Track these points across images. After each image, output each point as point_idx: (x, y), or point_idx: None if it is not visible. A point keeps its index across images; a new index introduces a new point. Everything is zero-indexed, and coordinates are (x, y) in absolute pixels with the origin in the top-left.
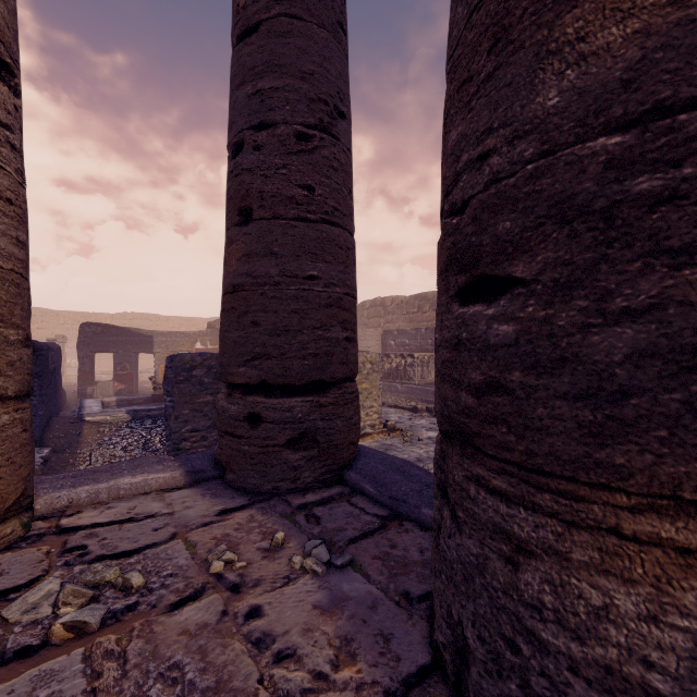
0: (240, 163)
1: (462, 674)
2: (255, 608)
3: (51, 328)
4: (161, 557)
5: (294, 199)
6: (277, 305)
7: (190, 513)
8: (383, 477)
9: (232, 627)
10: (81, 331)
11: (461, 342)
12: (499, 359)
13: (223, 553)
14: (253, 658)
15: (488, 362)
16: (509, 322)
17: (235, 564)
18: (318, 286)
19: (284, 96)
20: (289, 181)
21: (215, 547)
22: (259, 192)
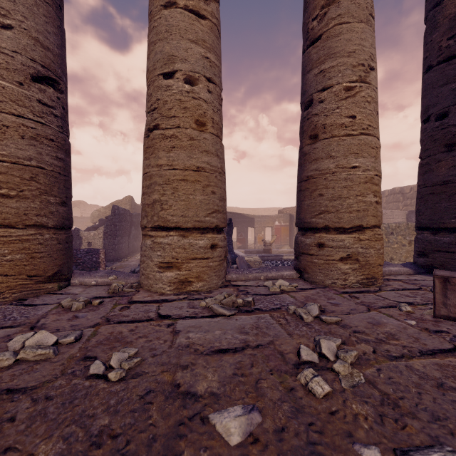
0: (446, 123)
1: None
2: None
3: None
4: None
5: None
6: None
7: None
8: None
9: None
10: None
11: None
12: None
13: None
14: None
15: None
16: None
17: None
18: None
19: None
20: None
21: None
22: None
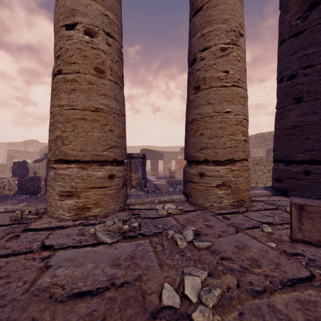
0: (294, 82)
1: None
2: None
3: None
4: None
5: None
6: (317, 131)
7: None
8: None
9: None
10: (141, 152)
11: None
12: None
13: None
14: None
15: None
16: None
17: None
18: None
19: (319, 54)
20: None
21: None
22: (307, 91)
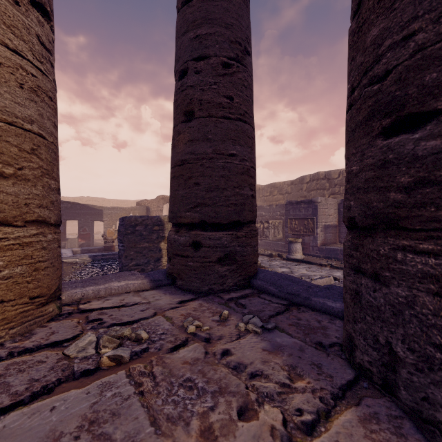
0: (185, 83)
1: (388, 378)
2: (225, 350)
3: None
4: (152, 324)
5: (221, 105)
6: (211, 172)
7: (160, 302)
8: (279, 282)
9: (215, 360)
10: None
11: (387, 161)
12: (427, 164)
13: (193, 321)
14: (236, 376)
15: (416, 168)
16: (436, 139)
17: (203, 327)
18: (236, 161)
19: (215, 38)
20: (218, 93)
21: (184, 319)
22: (199, 100)
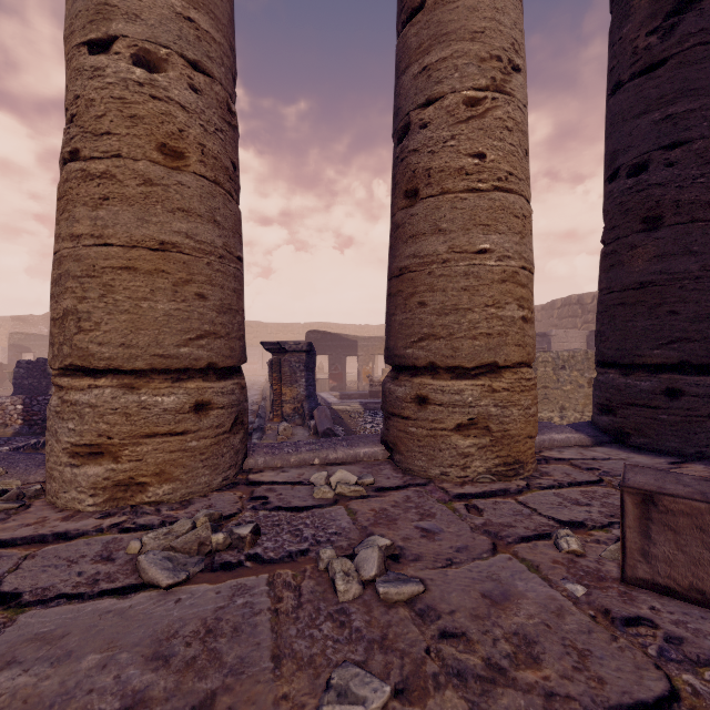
0: (644, 180)
1: None
2: None
3: (262, 337)
4: None
5: None
6: (697, 296)
7: (640, 460)
8: None
9: None
10: (307, 337)
11: None
12: None
13: None
14: None
15: None
16: None
17: None
18: None
19: (701, 115)
20: (707, 188)
21: None
22: (674, 201)
